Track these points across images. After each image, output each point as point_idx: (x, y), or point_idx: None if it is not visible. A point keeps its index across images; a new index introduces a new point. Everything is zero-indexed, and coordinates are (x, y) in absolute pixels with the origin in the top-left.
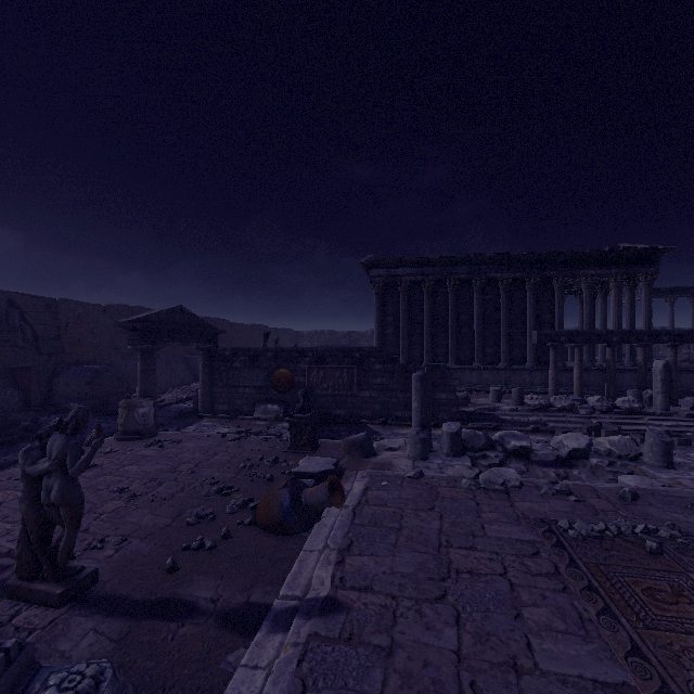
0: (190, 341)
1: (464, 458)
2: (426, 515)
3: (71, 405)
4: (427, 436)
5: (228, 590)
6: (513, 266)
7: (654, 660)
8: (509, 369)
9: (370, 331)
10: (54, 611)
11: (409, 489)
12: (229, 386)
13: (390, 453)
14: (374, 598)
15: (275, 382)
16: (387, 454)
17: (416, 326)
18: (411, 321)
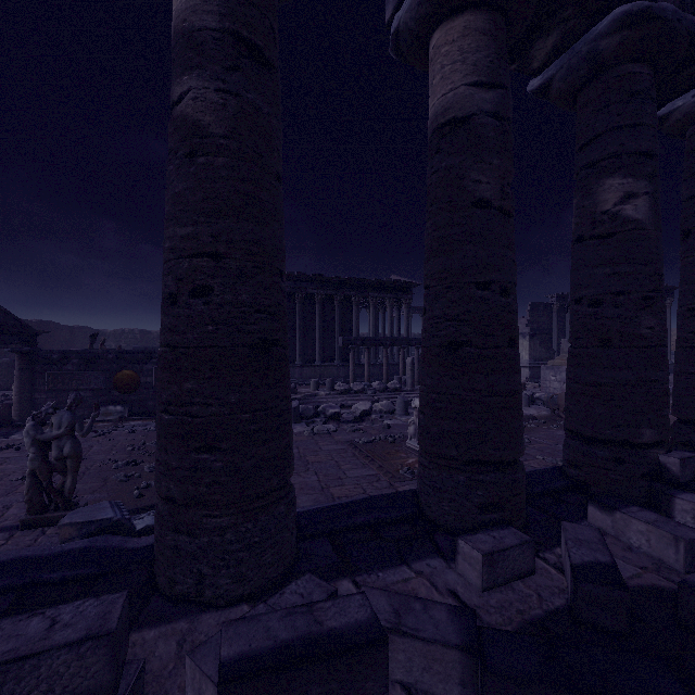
0: (9, 342)
1: (302, 423)
2: None
3: None
4: None
5: None
6: (326, 285)
7: (385, 467)
8: (323, 365)
9: None
10: None
11: None
12: (57, 391)
13: None
14: None
15: (119, 383)
16: None
17: None
18: None
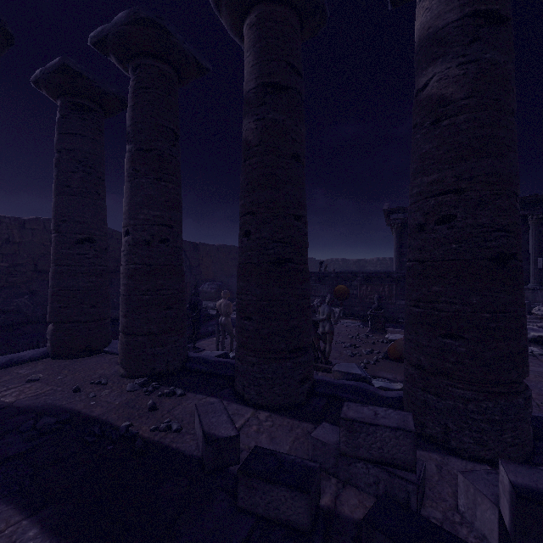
0: None
1: None
2: None
3: (209, 305)
4: None
5: (397, 376)
6: None
7: None
8: None
9: (375, 259)
10: (331, 374)
11: None
12: None
13: None
14: None
15: (336, 293)
16: None
17: None
18: None
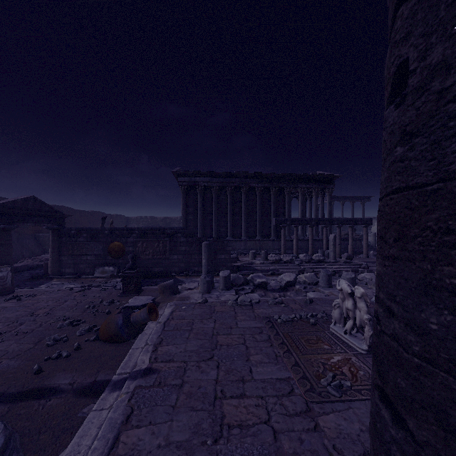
0: (41, 222)
1: (232, 290)
2: (207, 321)
3: None
4: (211, 279)
5: (81, 377)
6: (264, 180)
7: (302, 366)
8: (261, 240)
9: (179, 217)
10: None
11: (198, 309)
12: (74, 255)
13: (189, 291)
14: (174, 364)
15: (111, 251)
16: (187, 292)
17: (208, 214)
18: (205, 211)
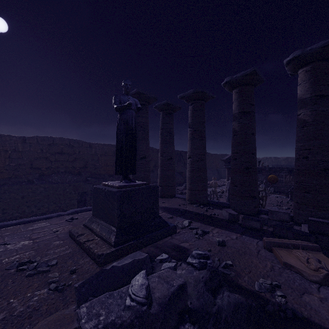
0: None
1: None
2: None
3: None
4: None
5: None
6: None
7: None
8: None
9: None
10: None
11: None
12: None
13: None
14: None
15: (269, 179)
16: None
17: None
18: None
